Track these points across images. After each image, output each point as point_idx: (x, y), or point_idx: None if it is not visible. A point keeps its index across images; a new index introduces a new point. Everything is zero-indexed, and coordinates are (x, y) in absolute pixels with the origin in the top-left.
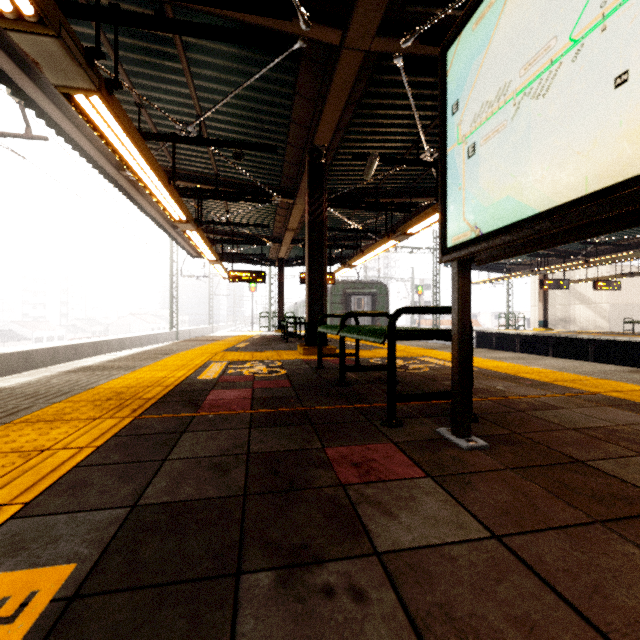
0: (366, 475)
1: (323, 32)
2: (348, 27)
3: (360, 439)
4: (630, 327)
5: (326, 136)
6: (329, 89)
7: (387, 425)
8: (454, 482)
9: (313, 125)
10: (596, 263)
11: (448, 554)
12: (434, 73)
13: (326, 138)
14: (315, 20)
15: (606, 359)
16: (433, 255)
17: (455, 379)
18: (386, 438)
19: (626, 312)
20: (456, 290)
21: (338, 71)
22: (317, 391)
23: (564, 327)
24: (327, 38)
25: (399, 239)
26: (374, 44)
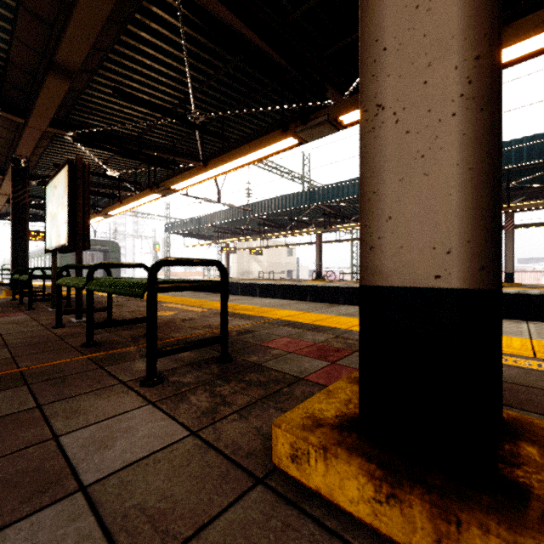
0: (3, 317)
1: (11, 117)
2: (28, 121)
3: (10, 313)
4: (277, 276)
5: (26, 153)
6: (22, 136)
7: (27, 310)
8: (34, 315)
9: (15, 141)
10: (242, 240)
11: (14, 320)
12: (92, 147)
13: (26, 154)
14: (4, 112)
15: (245, 293)
16: (164, 222)
17: (51, 291)
18: (23, 312)
19: (275, 267)
20: (52, 262)
21: (26, 132)
22: (2, 307)
23: (248, 276)
24: (15, 119)
25: (104, 217)
26: (49, 129)
